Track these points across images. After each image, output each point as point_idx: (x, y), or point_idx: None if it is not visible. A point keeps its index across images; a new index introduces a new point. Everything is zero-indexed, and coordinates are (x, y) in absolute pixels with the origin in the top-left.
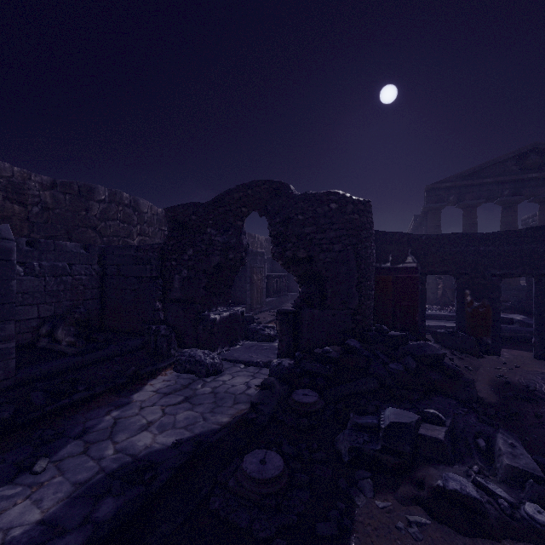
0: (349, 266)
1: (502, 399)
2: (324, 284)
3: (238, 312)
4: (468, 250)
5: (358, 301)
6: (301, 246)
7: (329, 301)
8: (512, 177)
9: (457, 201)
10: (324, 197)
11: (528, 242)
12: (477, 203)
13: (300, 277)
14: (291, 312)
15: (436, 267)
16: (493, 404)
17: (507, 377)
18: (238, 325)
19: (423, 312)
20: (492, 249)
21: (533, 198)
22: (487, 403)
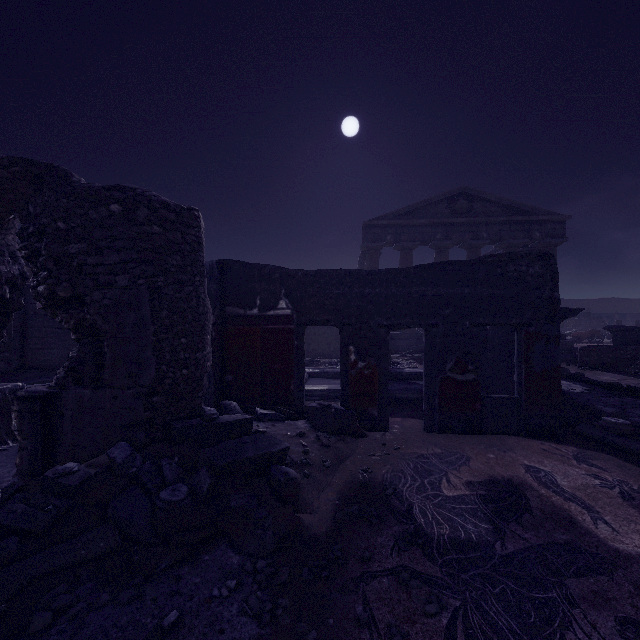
0: (140, 312)
1: (336, 525)
2: (104, 344)
3: (3, 391)
4: (353, 293)
5: (154, 373)
6: (64, 277)
7: (108, 374)
8: (443, 220)
9: (394, 241)
10: (101, 193)
11: (417, 284)
12: (412, 245)
13: (75, 331)
14: (37, 397)
15: (316, 315)
16: (317, 538)
17: (373, 471)
18: (3, 415)
19: (300, 378)
20: (379, 292)
21: (462, 244)
22: (309, 538)
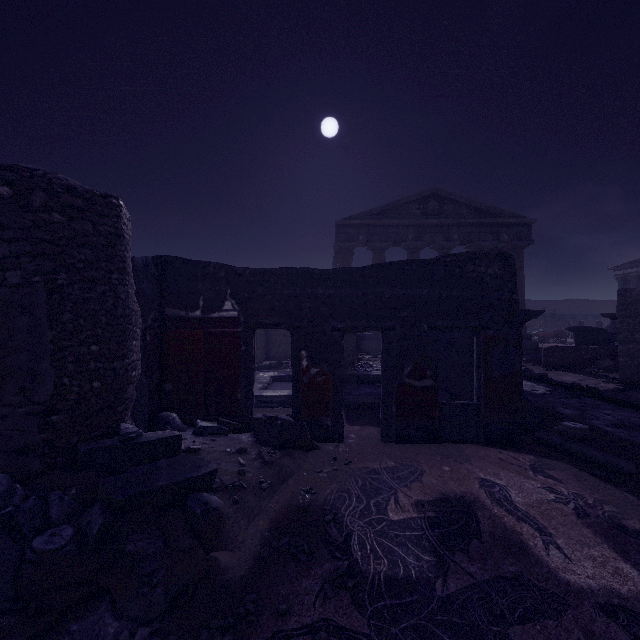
0: (34, 315)
1: (257, 566)
2: None
3: None
4: (305, 294)
5: (52, 387)
6: None
7: None
8: (415, 221)
9: (367, 241)
10: None
11: (373, 284)
12: (385, 245)
13: None
14: None
15: (265, 318)
16: (231, 585)
17: (316, 492)
18: None
19: (248, 386)
20: (333, 293)
21: (433, 245)
22: (222, 585)
